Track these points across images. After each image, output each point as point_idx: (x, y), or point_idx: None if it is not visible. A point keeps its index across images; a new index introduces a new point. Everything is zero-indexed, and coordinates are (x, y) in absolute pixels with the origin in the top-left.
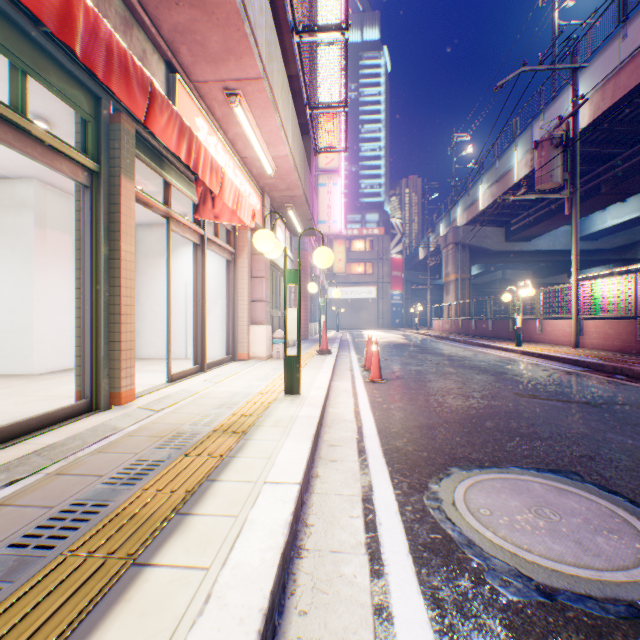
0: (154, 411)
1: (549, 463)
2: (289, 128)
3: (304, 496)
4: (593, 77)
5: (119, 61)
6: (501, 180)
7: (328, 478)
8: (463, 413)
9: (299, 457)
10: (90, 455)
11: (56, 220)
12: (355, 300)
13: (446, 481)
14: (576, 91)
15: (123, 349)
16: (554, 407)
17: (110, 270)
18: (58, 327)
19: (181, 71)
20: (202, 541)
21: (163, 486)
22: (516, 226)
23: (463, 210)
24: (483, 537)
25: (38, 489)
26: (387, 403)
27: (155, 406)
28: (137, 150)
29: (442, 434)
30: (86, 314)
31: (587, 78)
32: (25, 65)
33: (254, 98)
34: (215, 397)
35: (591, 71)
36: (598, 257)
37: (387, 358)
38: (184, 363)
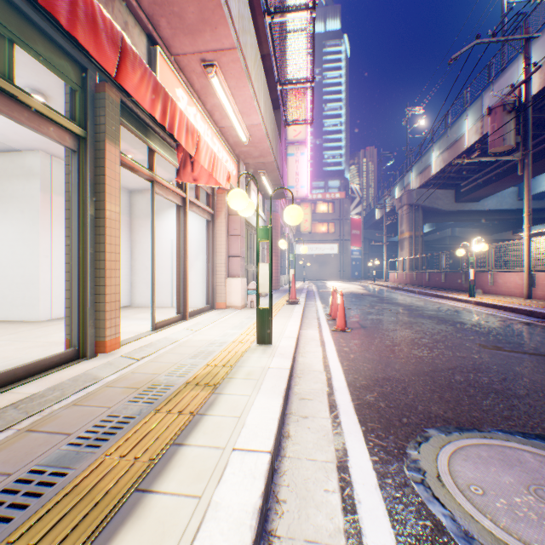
0: (135, 360)
1: (534, 427)
2: (261, 99)
3: (275, 462)
4: (543, 47)
5: (85, 10)
6: (452, 147)
7: (300, 438)
8: (430, 365)
9: (270, 417)
10: (65, 408)
11: (59, 186)
12: (319, 255)
13: (425, 446)
14: (528, 59)
15: (107, 301)
16: (522, 360)
17: (96, 228)
18: (61, 280)
19: (161, 44)
20: (157, 534)
21: (127, 451)
22: (466, 188)
23: (416, 175)
24: (482, 528)
25: (3, 449)
26: (354, 353)
27: (136, 354)
28: (123, 119)
29: (412, 388)
30: (74, 269)
31: (537, 49)
32: (11, 34)
33: (229, 68)
34: (192, 345)
35: (541, 42)
36: (543, 215)
37: (350, 307)
38: (169, 311)
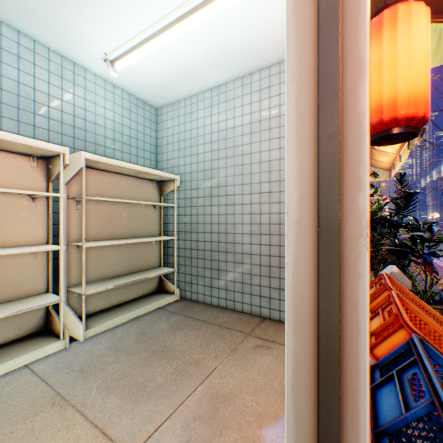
0: None
1: None
2: None
3: None
4: None
5: None
6: None
7: None
8: None
9: None
10: None
11: None
12: None
13: None
14: None
15: None
16: None
17: None
18: None
19: None
20: None
21: None
22: None
23: (435, 173)
24: None
25: None
26: None
27: None
28: None
29: None
30: None
31: None
32: None
33: None
34: None
35: None
36: None
37: None
38: None
